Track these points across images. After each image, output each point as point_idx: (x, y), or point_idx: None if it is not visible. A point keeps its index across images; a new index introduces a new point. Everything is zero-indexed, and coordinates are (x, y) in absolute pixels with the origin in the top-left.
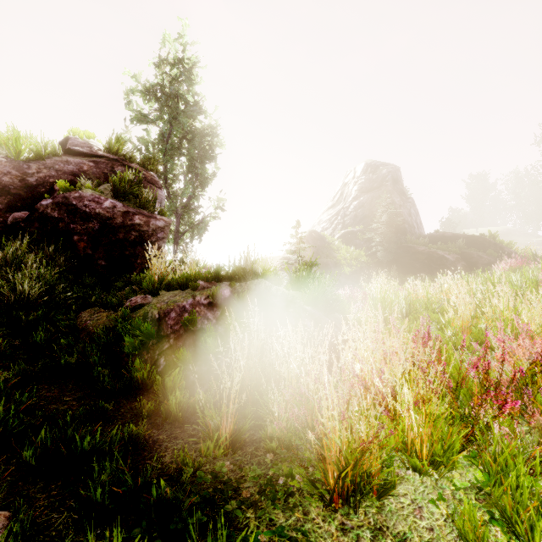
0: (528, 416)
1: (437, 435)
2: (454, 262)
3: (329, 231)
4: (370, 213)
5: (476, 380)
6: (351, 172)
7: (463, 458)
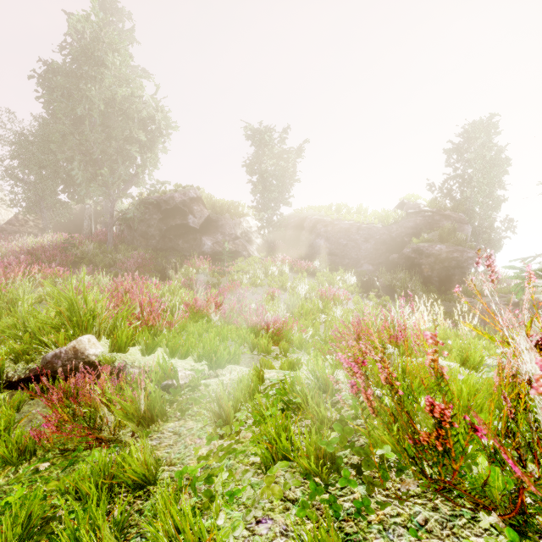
0: None
1: None
2: None
3: None
4: None
5: None
6: None
7: None
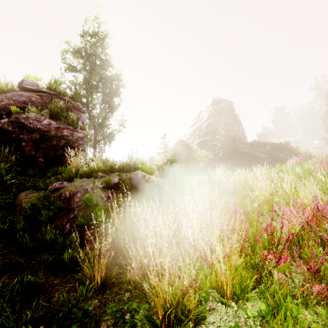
0: (298, 262)
1: (237, 280)
2: (264, 159)
3: (191, 140)
4: (215, 129)
5: (267, 238)
6: (204, 104)
7: (255, 293)
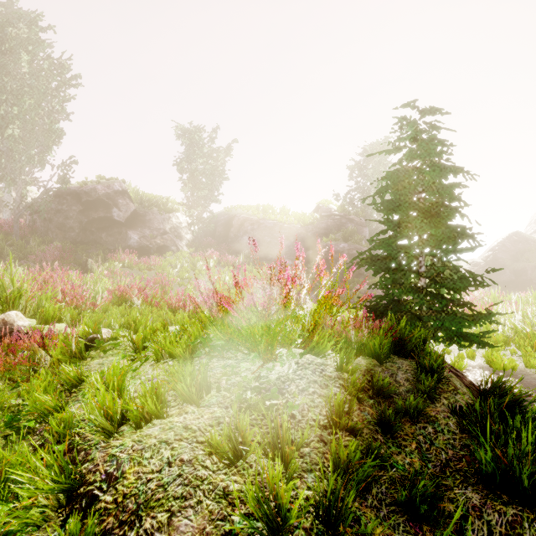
0: None
1: None
2: None
3: None
4: None
5: None
6: None
7: None
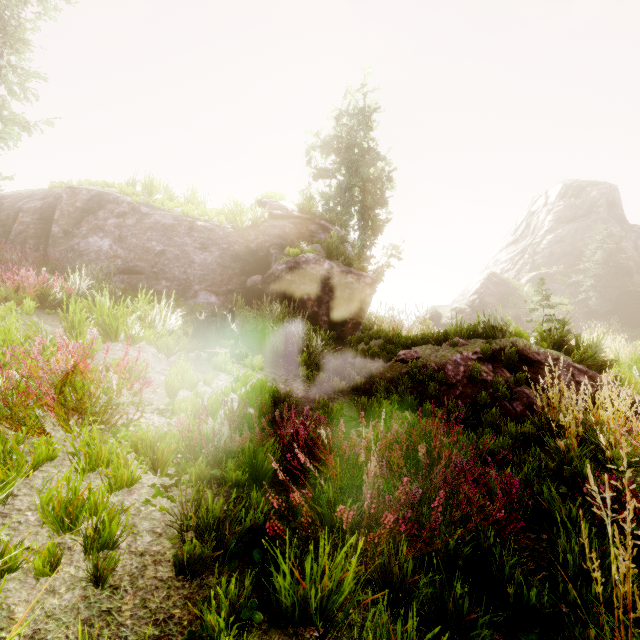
0: None
1: None
2: None
3: (512, 273)
4: (573, 250)
5: None
6: (540, 197)
7: None
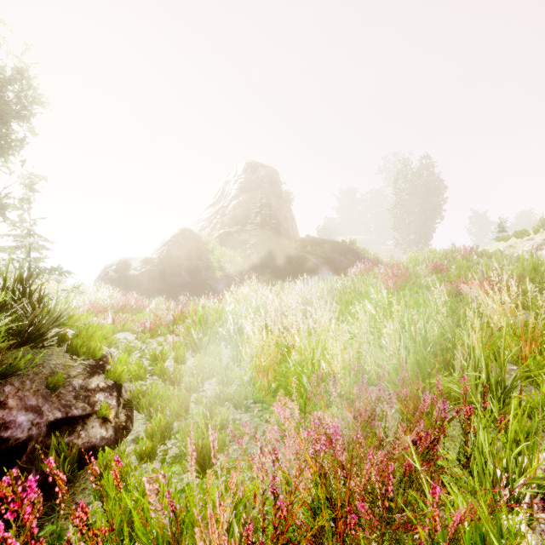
0: None
1: None
2: (320, 266)
3: (208, 231)
4: (248, 214)
5: None
6: (233, 170)
7: None
